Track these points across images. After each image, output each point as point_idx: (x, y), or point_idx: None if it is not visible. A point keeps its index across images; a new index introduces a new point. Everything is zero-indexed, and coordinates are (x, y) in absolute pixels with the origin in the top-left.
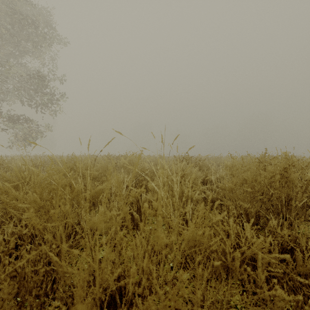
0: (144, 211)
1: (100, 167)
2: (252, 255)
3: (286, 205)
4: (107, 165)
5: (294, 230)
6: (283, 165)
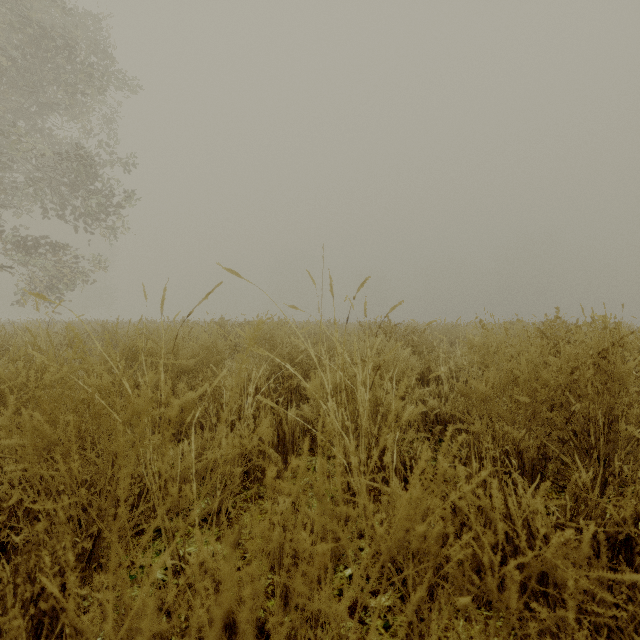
0: (292, 445)
1: (201, 348)
2: (546, 570)
3: (605, 432)
4: (217, 344)
5: (634, 497)
6: (598, 345)
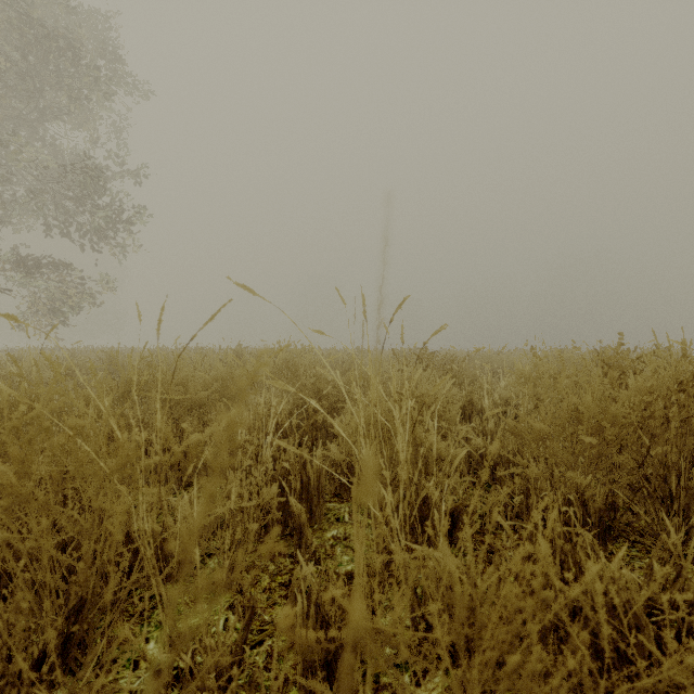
0: (318, 492)
1: (215, 378)
2: (665, 688)
3: (685, 479)
4: (233, 374)
5: None
6: (675, 377)
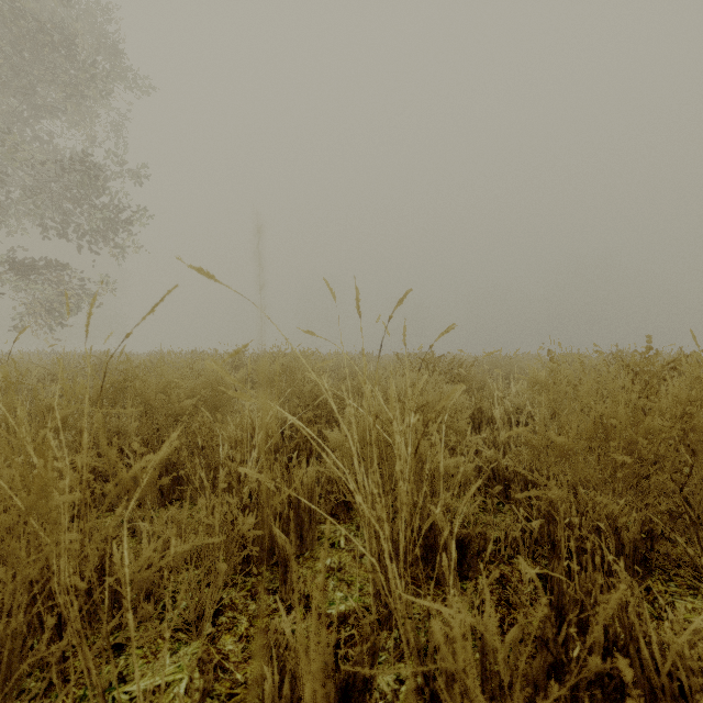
0: (310, 514)
1: (204, 385)
2: None
3: None
4: (224, 379)
5: None
6: None
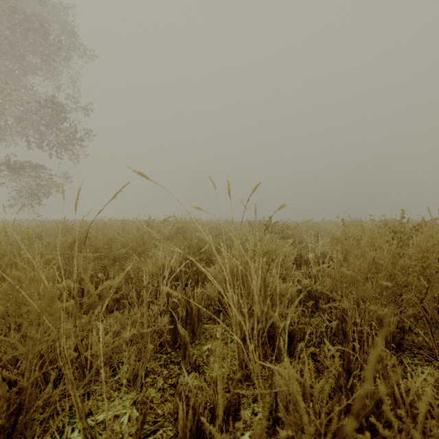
0: (198, 318)
1: (131, 240)
2: None
3: None
4: (144, 237)
5: None
6: None
